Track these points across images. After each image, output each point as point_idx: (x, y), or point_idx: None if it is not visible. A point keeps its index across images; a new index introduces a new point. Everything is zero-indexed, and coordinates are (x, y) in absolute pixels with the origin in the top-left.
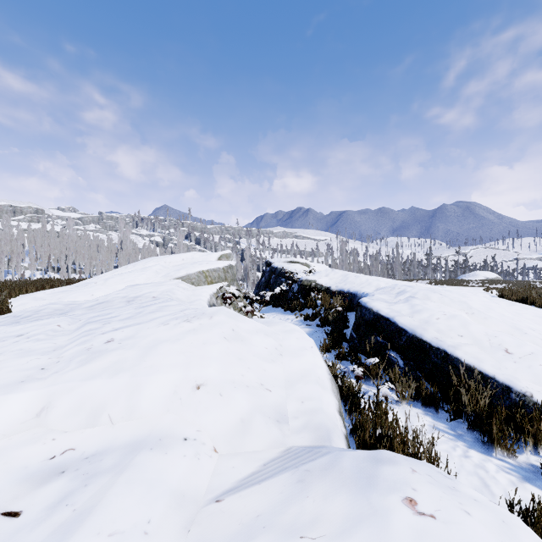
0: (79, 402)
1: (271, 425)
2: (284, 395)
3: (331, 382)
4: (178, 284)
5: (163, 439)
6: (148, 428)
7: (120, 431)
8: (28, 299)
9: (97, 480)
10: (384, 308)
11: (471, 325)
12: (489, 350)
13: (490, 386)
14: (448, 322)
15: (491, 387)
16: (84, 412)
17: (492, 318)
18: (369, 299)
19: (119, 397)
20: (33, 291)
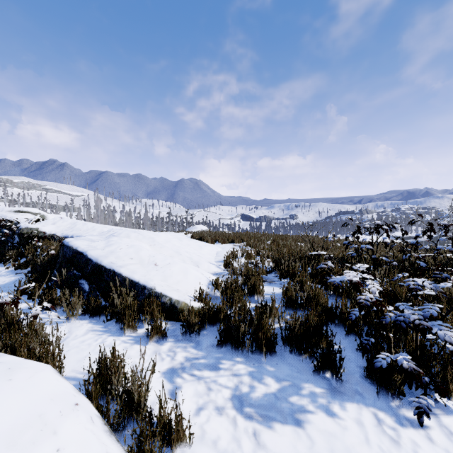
0: None
1: None
2: None
3: None
4: None
5: None
6: None
7: None
8: None
9: None
10: (84, 245)
11: (142, 251)
12: (146, 265)
13: (136, 289)
14: (127, 250)
15: (136, 289)
16: None
17: (165, 247)
18: (74, 239)
19: None
20: None
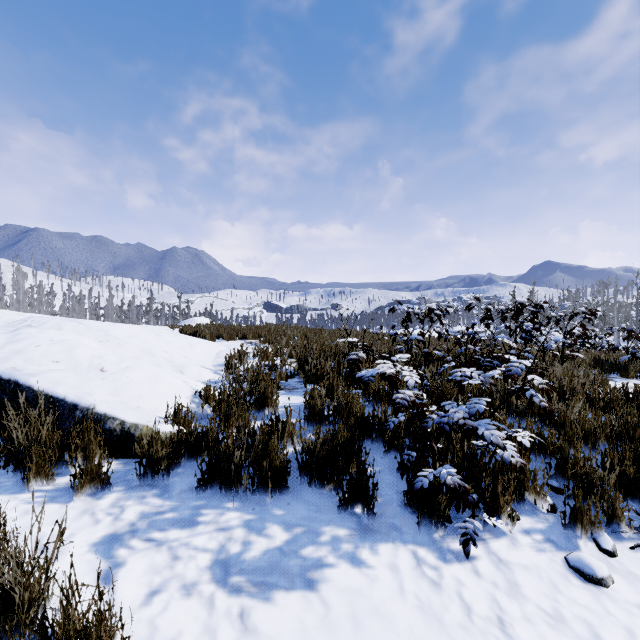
0: None
1: None
2: None
3: None
4: None
5: None
6: None
7: None
8: None
9: None
10: None
11: (79, 349)
12: (84, 371)
13: (59, 410)
14: (49, 348)
15: (60, 411)
16: None
17: (127, 344)
18: None
19: None
20: None
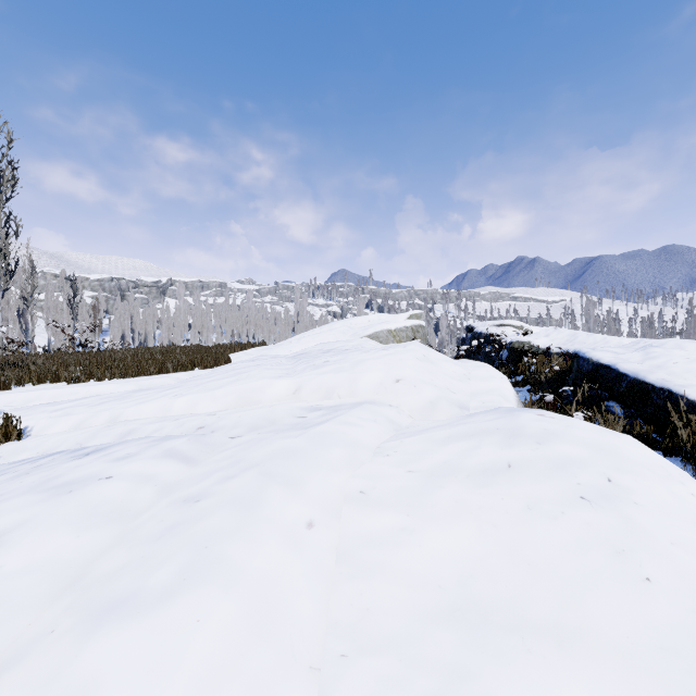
0: (318, 386)
1: (453, 407)
2: (467, 399)
3: (517, 402)
4: (366, 341)
5: (376, 403)
6: (365, 399)
7: (347, 400)
8: (241, 354)
9: (342, 411)
10: (607, 357)
11: None
12: None
13: None
14: (688, 365)
15: None
16: (322, 391)
17: None
18: (590, 349)
19: (343, 385)
20: (239, 351)
